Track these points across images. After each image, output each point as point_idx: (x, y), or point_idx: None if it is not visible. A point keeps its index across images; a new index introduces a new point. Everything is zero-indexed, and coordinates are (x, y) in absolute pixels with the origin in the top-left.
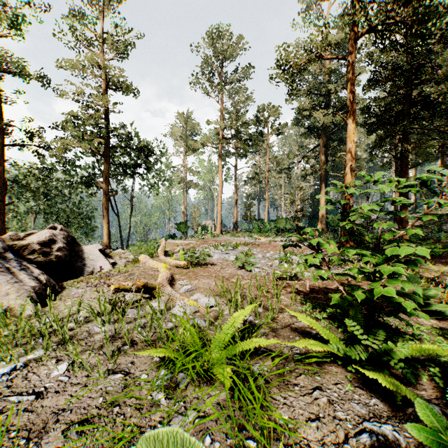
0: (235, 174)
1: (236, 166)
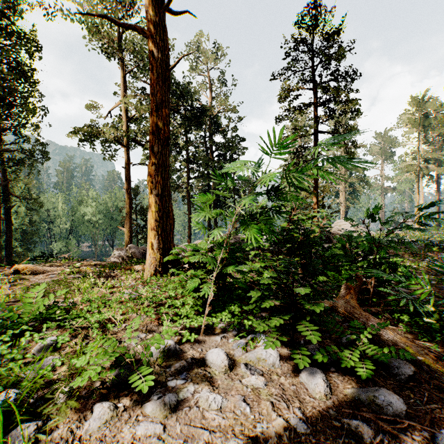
0: (437, 180)
1: (439, 172)
